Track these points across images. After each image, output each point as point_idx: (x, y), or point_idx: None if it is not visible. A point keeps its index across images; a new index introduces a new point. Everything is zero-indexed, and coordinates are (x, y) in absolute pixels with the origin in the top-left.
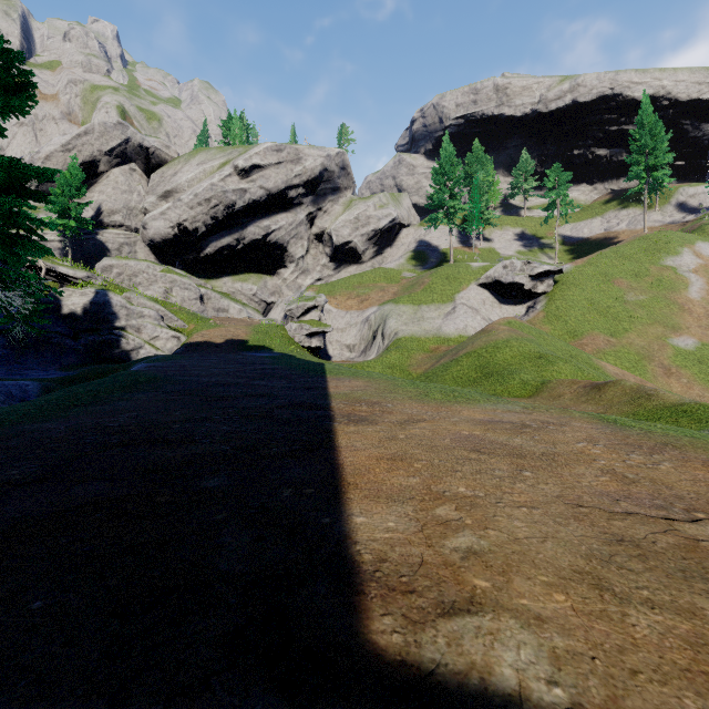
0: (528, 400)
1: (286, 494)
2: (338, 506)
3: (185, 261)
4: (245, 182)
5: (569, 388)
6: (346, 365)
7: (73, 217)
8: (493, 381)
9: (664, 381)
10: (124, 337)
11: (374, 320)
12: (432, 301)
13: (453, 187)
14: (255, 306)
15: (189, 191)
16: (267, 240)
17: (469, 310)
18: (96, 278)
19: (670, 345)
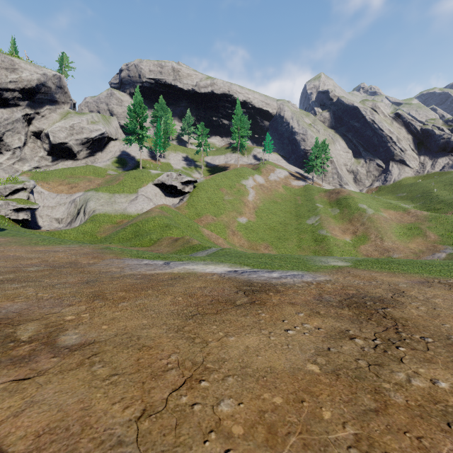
0: (146, 248)
1: None
2: None
3: None
4: None
5: (167, 241)
6: (45, 232)
7: None
8: (137, 239)
9: (232, 238)
10: None
11: (79, 202)
12: (123, 192)
13: (142, 122)
14: None
15: None
16: None
17: (146, 199)
18: None
19: (237, 221)
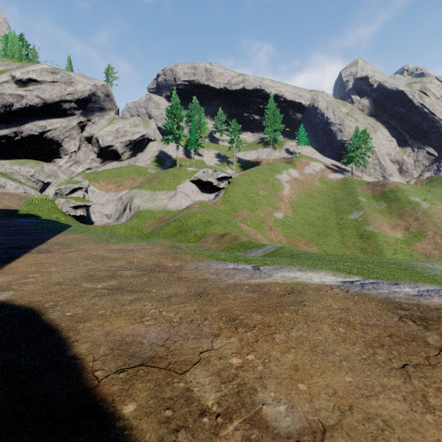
0: (193, 243)
1: None
2: None
3: None
4: (22, 90)
5: (213, 237)
6: (99, 227)
7: None
8: (182, 235)
9: (269, 233)
10: None
11: (125, 199)
12: (163, 189)
13: (178, 122)
14: (32, 184)
15: None
16: (44, 136)
17: (184, 195)
18: None
19: (273, 216)
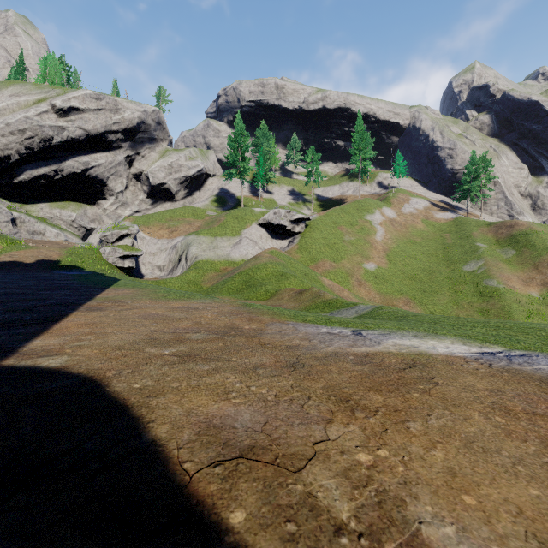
0: (264, 301)
1: (3, 338)
2: (30, 339)
3: None
4: (63, 120)
5: (289, 293)
6: (151, 281)
7: None
8: (250, 291)
9: (357, 289)
10: None
11: (181, 247)
12: (225, 235)
13: (243, 152)
14: (74, 231)
15: (0, 119)
16: (87, 174)
17: (250, 242)
18: None
19: (363, 267)
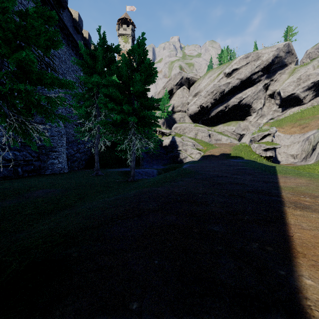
0: None
1: (254, 246)
2: (290, 265)
3: (203, 121)
4: (229, 79)
5: None
6: (290, 166)
7: (166, 111)
8: None
9: None
10: (181, 153)
11: (313, 139)
12: None
13: None
14: (234, 136)
15: (204, 90)
16: (240, 104)
17: None
18: (172, 132)
19: None
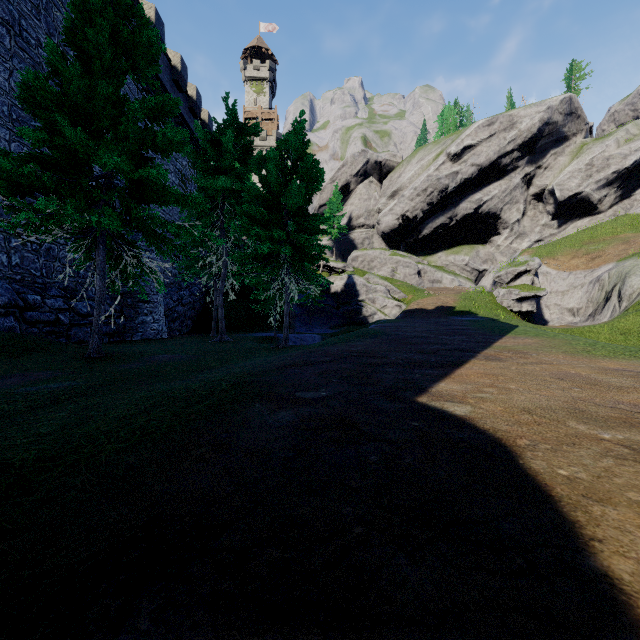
0: None
1: (417, 376)
2: (436, 381)
3: (407, 244)
4: (456, 165)
5: None
6: (558, 329)
7: (336, 226)
8: None
9: None
10: (364, 307)
11: (608, 279)
12: None
13: None
14: (467, 275)
15: (410, 186)
16: (478, 212)
17: None
18: (349, 267)
19: None
